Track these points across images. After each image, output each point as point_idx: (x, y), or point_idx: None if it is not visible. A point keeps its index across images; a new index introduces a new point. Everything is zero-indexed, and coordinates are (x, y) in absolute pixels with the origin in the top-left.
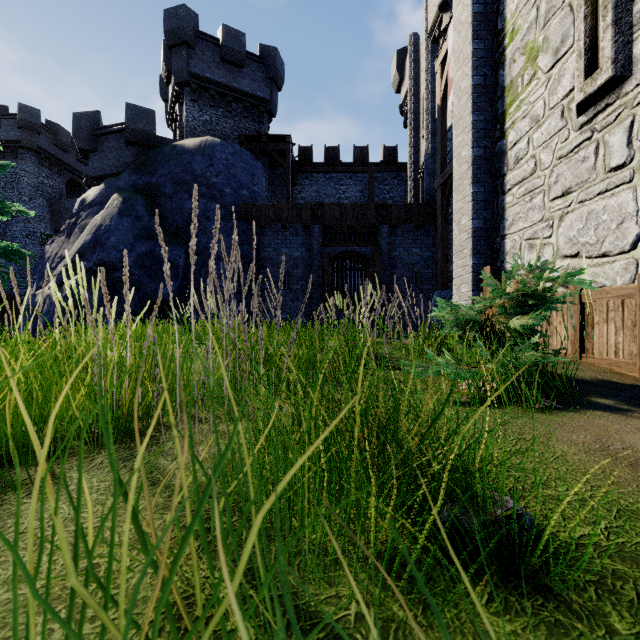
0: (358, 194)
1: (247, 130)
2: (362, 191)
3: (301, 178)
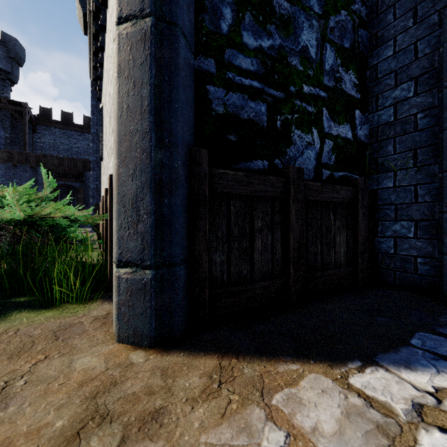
0: (85, 146)
1: None
2: (88, 145)
3: (41, 129)
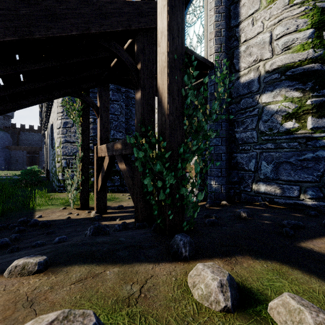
0: (39, 138)
1: (4, 122)
2: (40, 137)
3: (21, 133)
